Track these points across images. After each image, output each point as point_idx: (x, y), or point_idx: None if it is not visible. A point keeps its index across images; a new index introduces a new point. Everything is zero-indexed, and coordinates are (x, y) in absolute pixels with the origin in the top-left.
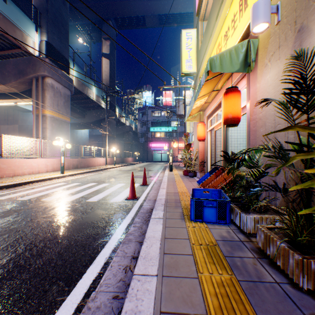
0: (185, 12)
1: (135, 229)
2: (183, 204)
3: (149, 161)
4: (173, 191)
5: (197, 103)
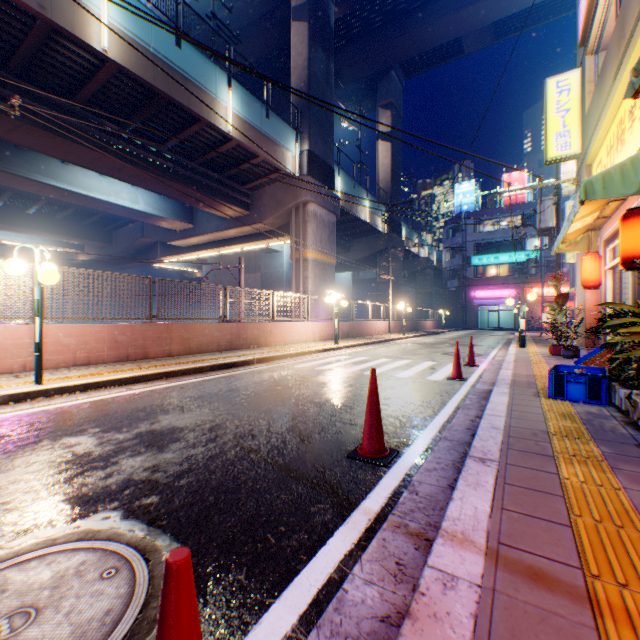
0: None
1: (472, 402)
2: (540, 386)
3: (469, 327)
4: (524, 373)
5: (574, 225)
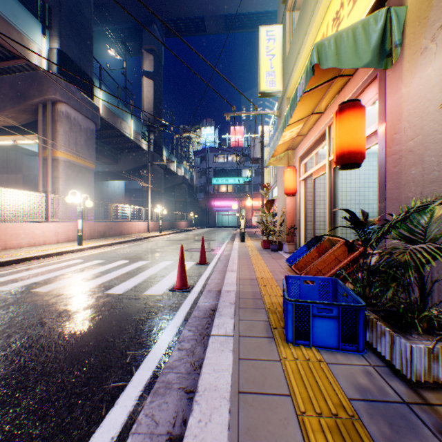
0: (263, 11)
1: (181, 356)
2: (268, 303)
3: (211, 226)
4: (248, 277)
5: (285, 134)
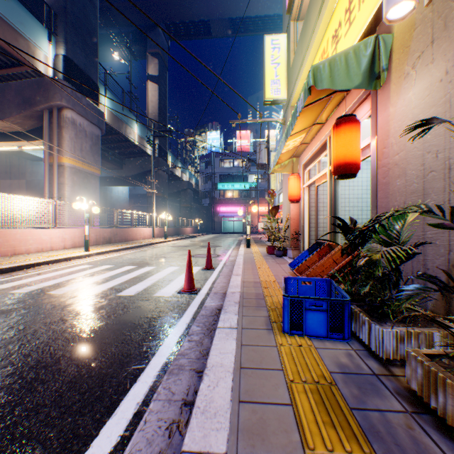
0: (269, 14)
1: (191, 346)
2: (270, 302)
3: (217, 232)
4: (252, 280)
5: (288, 143)
